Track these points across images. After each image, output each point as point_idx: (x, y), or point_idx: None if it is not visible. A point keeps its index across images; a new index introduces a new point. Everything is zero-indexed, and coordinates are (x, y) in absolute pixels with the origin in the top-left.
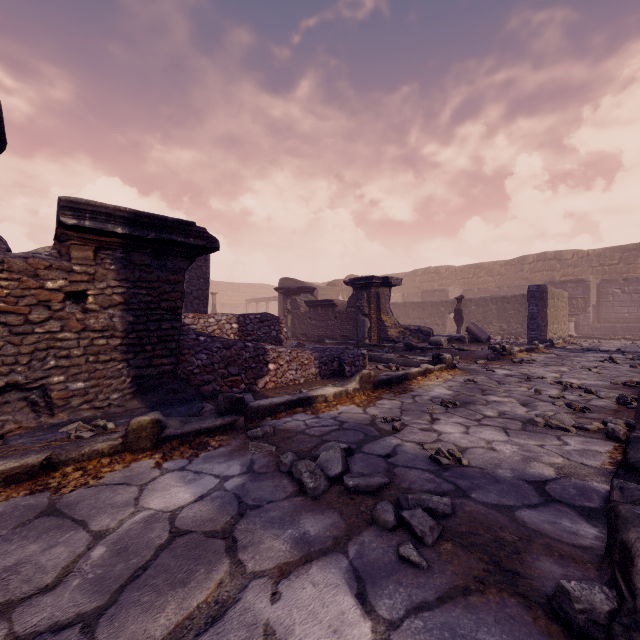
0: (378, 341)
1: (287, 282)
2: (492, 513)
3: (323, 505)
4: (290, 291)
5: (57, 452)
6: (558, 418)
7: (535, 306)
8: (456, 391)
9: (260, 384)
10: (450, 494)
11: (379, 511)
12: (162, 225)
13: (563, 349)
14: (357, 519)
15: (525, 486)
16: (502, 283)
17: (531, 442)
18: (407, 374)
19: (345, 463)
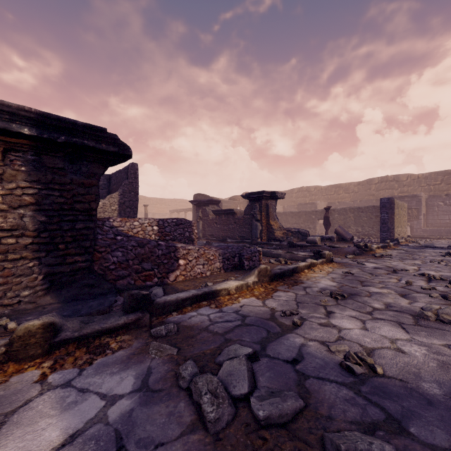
0: (267, 240)
1: (199, 197)
2: None
3: None
4: (201, 203)
5: None
6: (447, 312)
7: (386, 214)
8: (339, 283)
9: (171, 277)
10: (383, 428)
11: None
12: (72, 129)
13: (407, 246)
14: None
15: None
16: (355, 198)
17: (435, 341)
18: (296, 268)
19: (251, 377)
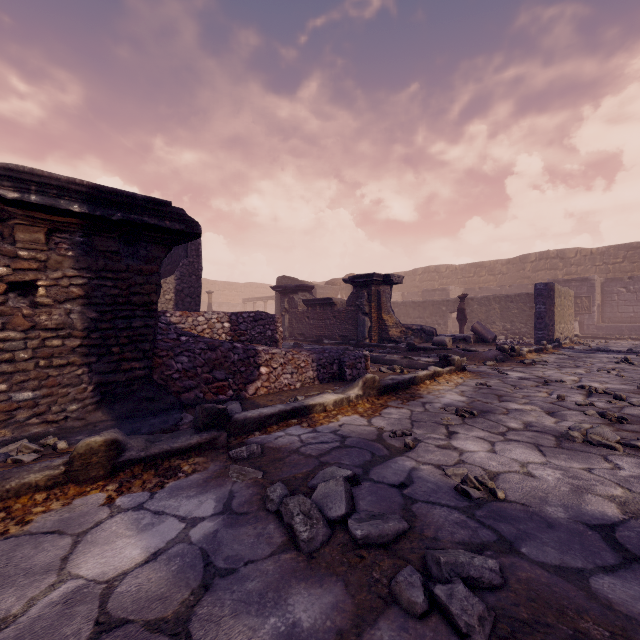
0: (379, 341)
1: (285, 281)
2: (558, 583)
3: (321, 568)
4: (287, 289)
5: None
6: (598, 432)
7: (542, 305)
8: (470, 397)
9: (250, 390)
10: (492, 548)
11: (401, 585)
12: (130, 204)
13: (572, 349)
14: (369, 594)
15: (588, 534)
16: (503, 282)
17: (575, 465)
18: (414, 378)
19: (350, 499)
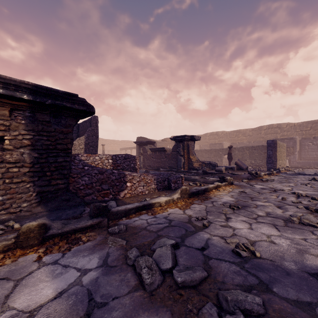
0: (188, 169)
1: (141, 139)
2: (297, 312)
3: (157, 302)
4: (142, 143)
5: None
6: (307, 218)
7: (271, 151)
8: (236, 198)
9: (121, 195)
10: (256, 288)
11: (205, 315)
12: (55, 95)
13: (286, 173)
14: None
15: (310, 279)
16: (250, 140)
17: (296, 236)
18: (207, 188)
19: (174, 258)
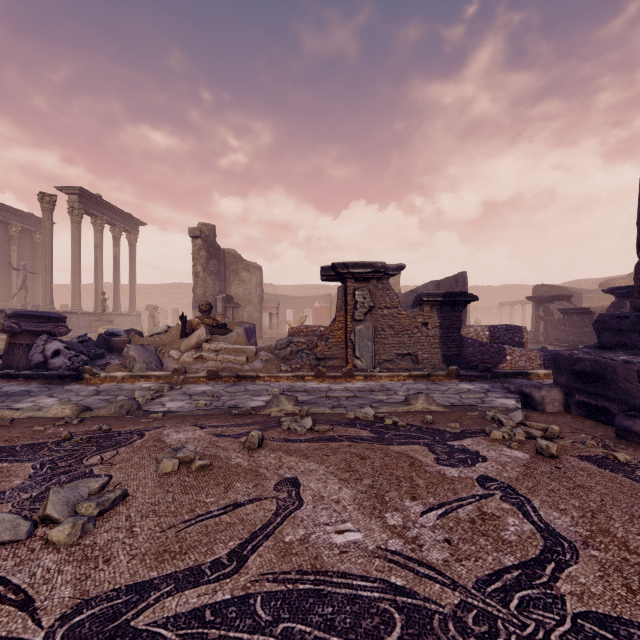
0: None
1: (542, 288)
2: None
3: (515, 394)
4: (542, 299)
5: (430, 372)
6: None
7: None
8: None
9: (501, 366)
10: None
11: None
12: (454, 295)
13: None
14: None
15: None
16: None
17: None
18: None
19: None
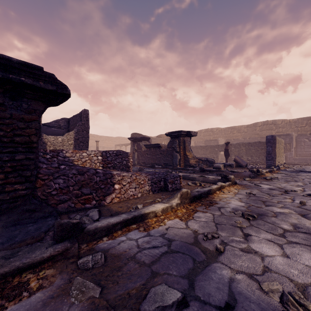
0: (184, 166)
1: (135, 135)
2: None
3: None
4: (136, 139)
5: None
6: None
7: (270, 147)
8: (246, 203)
9: (108, 200)
10: None
11: None
12: (7, 65)
13: (286, 171)
14: None
15: None
16: (245, 136)
17: None
18: (210, 190)
19: None
